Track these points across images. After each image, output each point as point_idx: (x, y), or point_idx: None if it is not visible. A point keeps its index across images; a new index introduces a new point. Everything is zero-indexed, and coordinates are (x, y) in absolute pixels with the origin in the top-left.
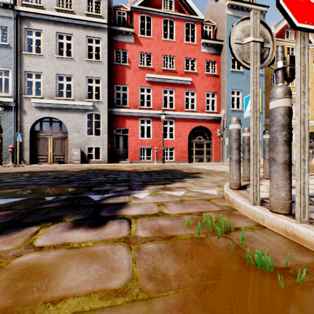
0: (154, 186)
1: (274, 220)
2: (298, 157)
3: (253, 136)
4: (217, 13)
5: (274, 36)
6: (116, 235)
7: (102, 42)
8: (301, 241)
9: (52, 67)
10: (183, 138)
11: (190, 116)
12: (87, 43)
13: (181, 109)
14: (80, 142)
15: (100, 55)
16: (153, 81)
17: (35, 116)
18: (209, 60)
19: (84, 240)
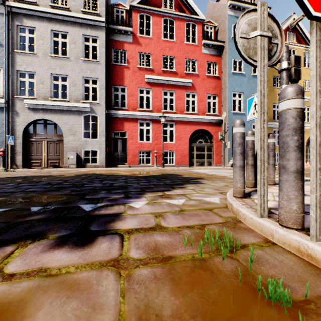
0: (152, 193)
1: (285, 236)
2: (314, 165)
3: (260, 141)
4: (218, 14)
5: (282, 31)
6: (104, 256)
7: (99, 41)
8: (319, 262)
9: (47, 67)
10: (184, 141)
11: (190, 118)
12: (84, 42)
13: (182, 112)
14: (76, 145)
15: (98, 54)
16: (153, 82)
17: (28, 118)
18: (210, 61)
19: (65, 263)
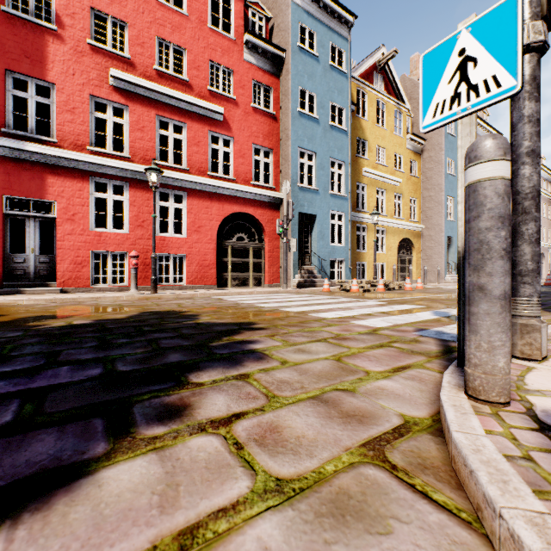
0: None
1: None
2: None
3: None
4: None
5: None
6: None
7: None
8: None
9: None
10: (207, 234)
11: (221, 188)
12: None
13: (202, 171)
14: None
15: None
16: (132, 93)
17: None
18: (260, 81)
19: None
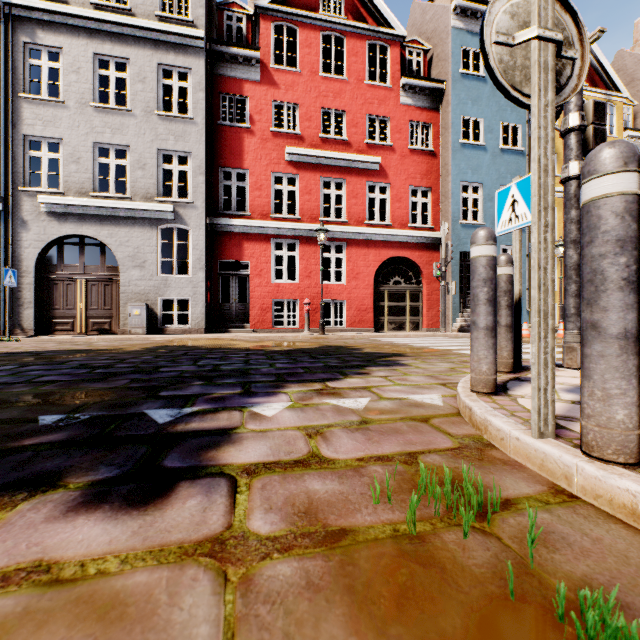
0: (301, 385)
1: (601, 480)
2: None
3: (538, 270)
4: (433, 26)
5: (584, 31)
6: (191, 530)
7: (193, 78)
8: None
9: (85, 129)
10: (364, 280)
11: (377, 235)
12: (161, 78)
13: (360, 221)
14: (146, 288)
15: (190, 104)
16: (302, 162)
17: (46, 232)
18: (417, 120)
19: (98, 550)
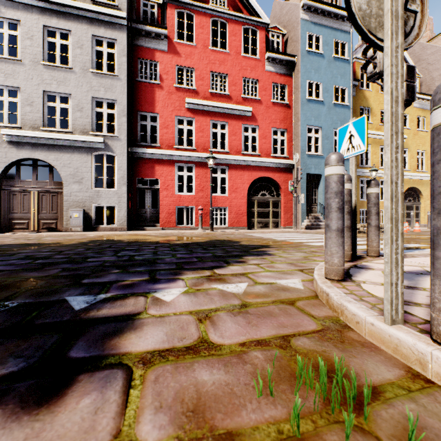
0: (194, 272)
1: None
2: None
3: (391, 184)
4: (288, 18)
5: None
6: None
7: (118, 47)
8: None
9: (37, 81)
10: (241, 193)
11: (250, 161)
12: (94, 46)
13: (238, 152)
14: (83, 197)
15: (116, 65)
16: (197, 109)
17: (7, 156)
18: (277, 82)
19: None
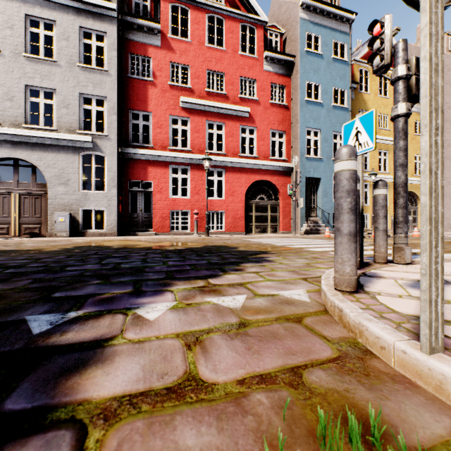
0: (186, 282)
1: None
2: None
3: (430, 175)
4: (287, 16)
5: None
6: None
7: (108, 40)
8: None
9: (18, 74)
10: (238, 197)
11: (247, 164)
12: (82, 38)
13: (235, 154)
14: (70, 200)
15: (105, 60)
16: (192, 109)
17: None
18: (276, 82)
19: None
